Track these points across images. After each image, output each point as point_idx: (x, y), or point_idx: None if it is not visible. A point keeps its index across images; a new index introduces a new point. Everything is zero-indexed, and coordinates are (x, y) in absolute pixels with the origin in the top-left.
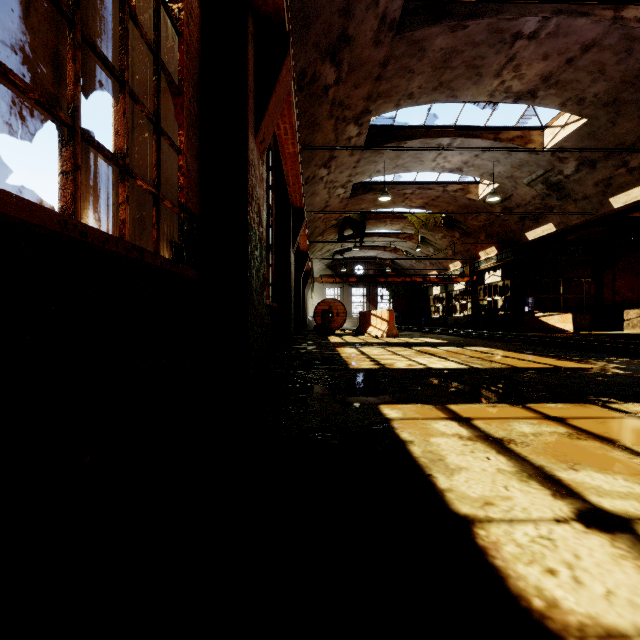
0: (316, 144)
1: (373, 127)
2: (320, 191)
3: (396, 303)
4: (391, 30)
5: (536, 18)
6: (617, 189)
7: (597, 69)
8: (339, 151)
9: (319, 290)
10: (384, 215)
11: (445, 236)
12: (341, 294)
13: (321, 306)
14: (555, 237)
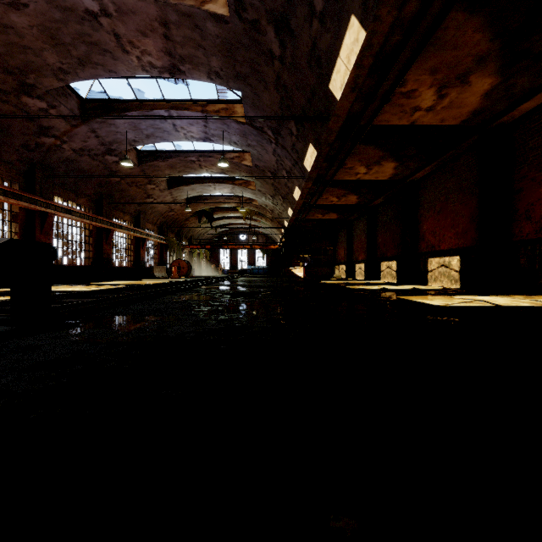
0: (132, 194)
1: (173, 178)
2: (158, 205)
3: (268, 259)
4: (135, 165)
5: (193, 158)
6: (286, 209)
7: (236, 169)
8: (152, 192)
9: (215, 251)
10: (225, 208)
11: (266, 220)
12: (230, 253)
13: (174, 263)
14: (298, 226)
